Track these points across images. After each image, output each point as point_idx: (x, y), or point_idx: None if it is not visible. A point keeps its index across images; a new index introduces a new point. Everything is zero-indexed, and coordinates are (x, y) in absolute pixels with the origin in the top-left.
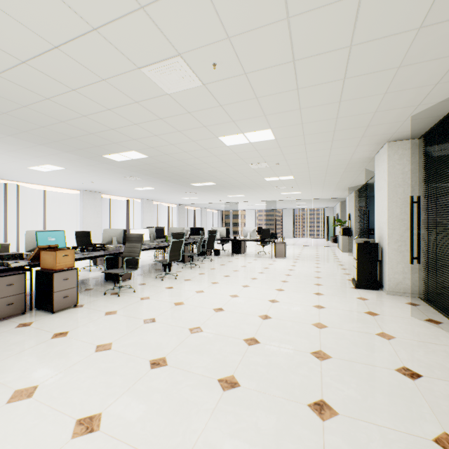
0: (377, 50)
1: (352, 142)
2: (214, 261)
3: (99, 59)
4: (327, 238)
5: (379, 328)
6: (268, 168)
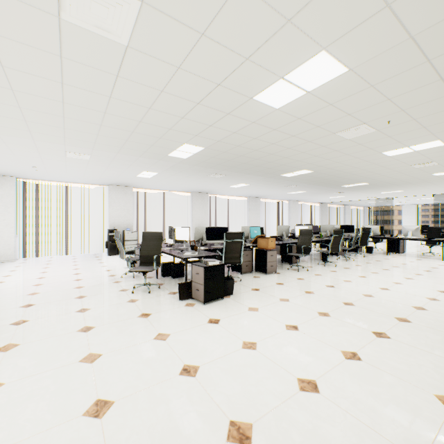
0: None
1: None
2: (367, 257)
3: (312, 135)
4: None
5: None
6: (436, 165)
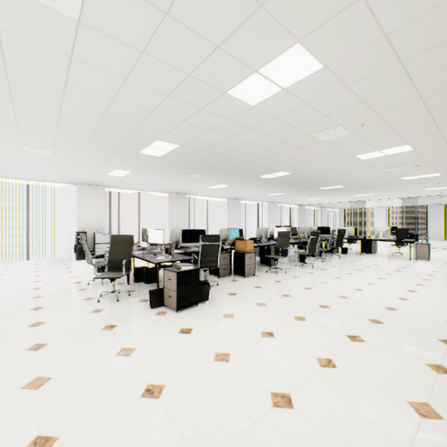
0: None
1: None
2: (342, 258)
3: (289, 135)
4: None
5: None
6: (405, 170)
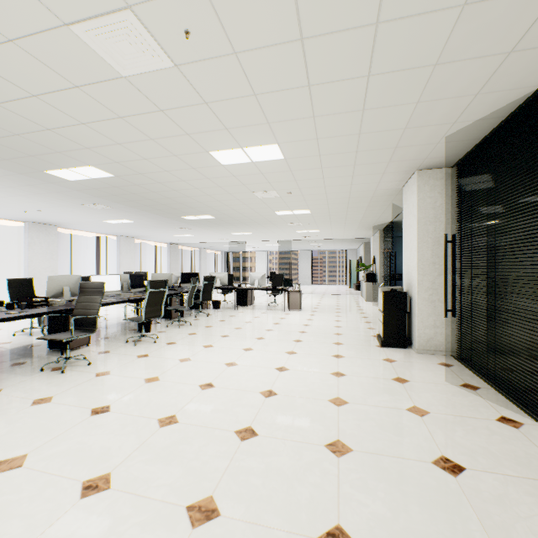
0: (410, 34)
1: (378, 168)
2: (211, 316)
3: None
4: (349, 285)
5: (410, 401)
6: (278, 199)
